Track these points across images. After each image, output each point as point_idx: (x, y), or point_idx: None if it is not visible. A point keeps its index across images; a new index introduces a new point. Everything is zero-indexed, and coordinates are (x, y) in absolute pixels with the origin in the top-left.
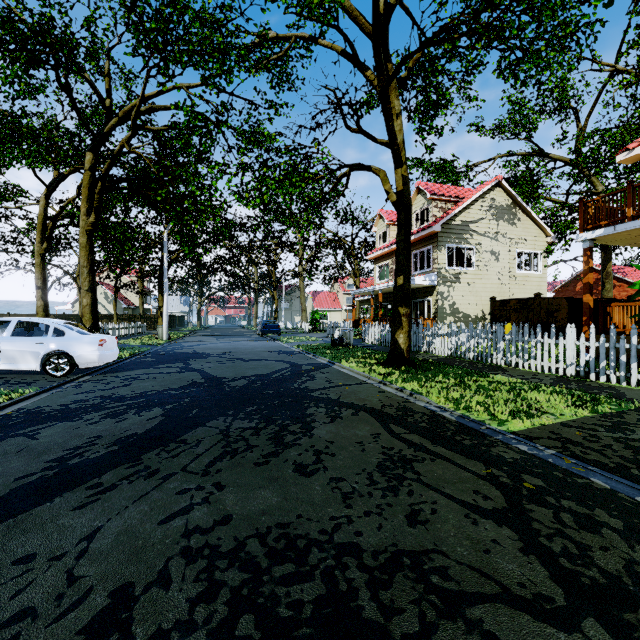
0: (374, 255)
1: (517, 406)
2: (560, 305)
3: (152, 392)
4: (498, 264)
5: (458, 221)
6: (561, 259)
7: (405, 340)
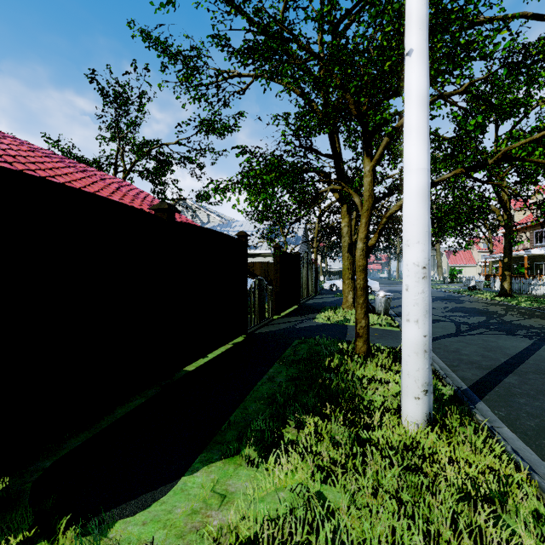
0: (503, 231)
1: (536, 303)
2: None
3: None
4: None
5: None
6: None
7: (508, 286)
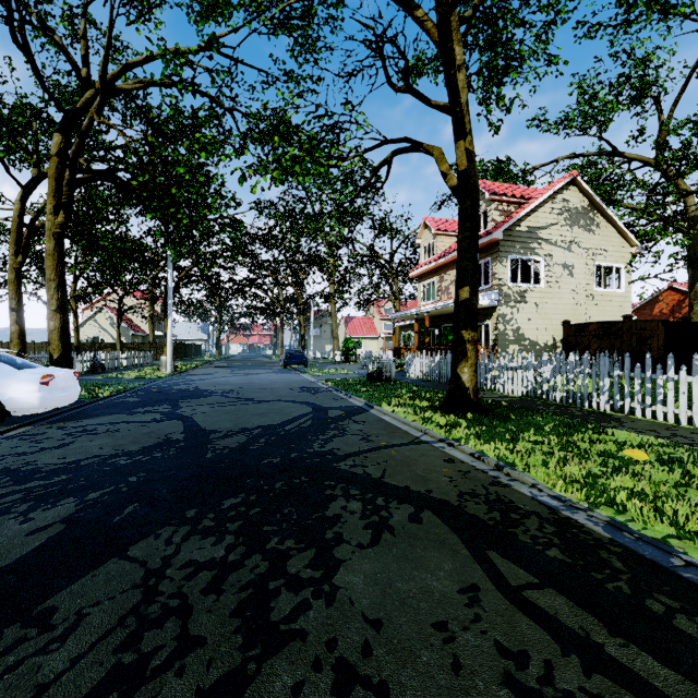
0: (418, 271)
1: None
2: (655, 330)
3: (90, 460)
4: (572, 280)
5: (524, 227)
6: (649, 274)
7: (471, 376)
